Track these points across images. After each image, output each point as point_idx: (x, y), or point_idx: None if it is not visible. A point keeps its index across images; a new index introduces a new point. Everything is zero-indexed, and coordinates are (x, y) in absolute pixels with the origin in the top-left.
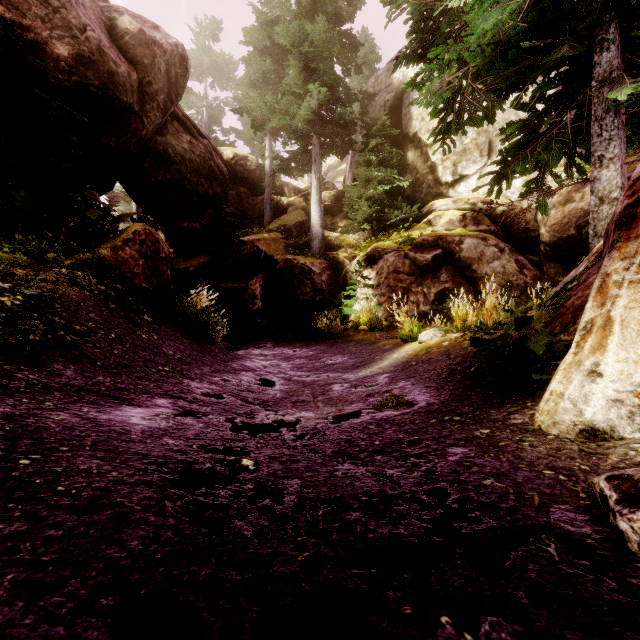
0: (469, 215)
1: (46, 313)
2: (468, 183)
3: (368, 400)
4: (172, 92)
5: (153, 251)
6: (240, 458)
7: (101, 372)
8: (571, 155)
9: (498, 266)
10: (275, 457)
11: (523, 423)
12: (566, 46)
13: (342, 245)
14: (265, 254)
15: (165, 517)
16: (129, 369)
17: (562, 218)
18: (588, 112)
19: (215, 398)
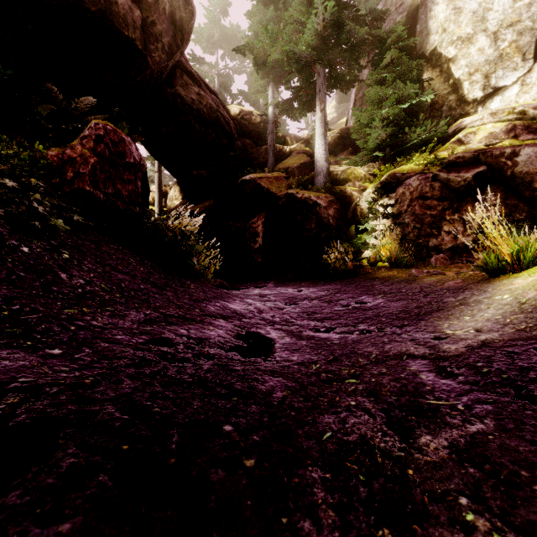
0: (519, 124)
1: None
2: (504, 96)
3: None
4: (177, 37)
5: (115, 153)
6: None
7: None
8: None
9: None
10: None
11: None
12: None
13: (349, 179)
14: (267, 191)
15: None
16: None
17: None
18: None
19: None
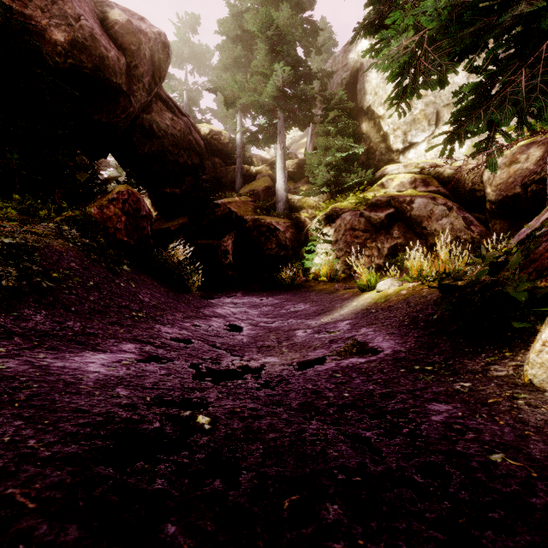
0: (419, 178)
1: (25, 261)
2: (417, 150)
3: (331, 346)
4: (156, 75)
5: (135, 209)
6: (196, 414)
7: (73, 317)
8: (524, 113)
9: (446, 223)
10: (235, 412)
11: (508, 376)
12: (523, 3)
13: (304, 206)
14: (236, 215)
15: (65, 523)
16: (103, 314)
17: (507, 178)
18: (543, 69)
19: (183, 343)
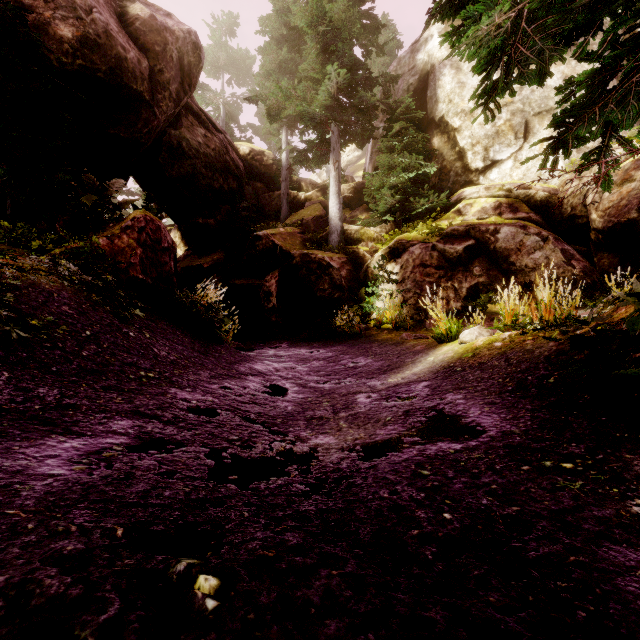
0: (504, 202)
1: None
2: (501, 169)
3: (408, 420)
4: (185, 82)
5: (154, 240)
6: (195, 570)
7: (50, 381)
8: None
9: (541, 257)
10: (267, 557)
11: None
12: None
13: (362, 239)
14: (281, 249)
15: None
16: (97, 376)
17: (619, 200)
18: None
19: (205, 415)
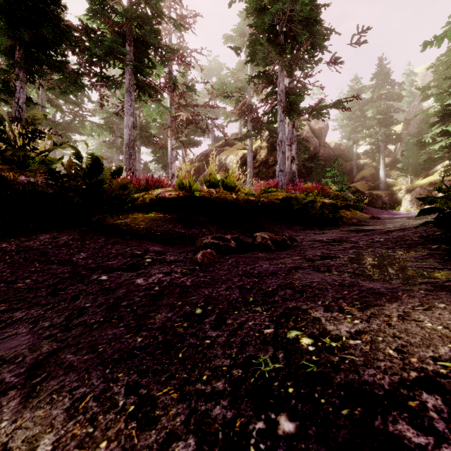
0: None
1: None
2: None
3: None
4: (324, 139)
5: None
6: None
7: None
8: None
9: None
10: None
11: None
12: None
13: (395, 184)
14: (360, 191)
15: None
16: None
17: None
18: None
19: None
